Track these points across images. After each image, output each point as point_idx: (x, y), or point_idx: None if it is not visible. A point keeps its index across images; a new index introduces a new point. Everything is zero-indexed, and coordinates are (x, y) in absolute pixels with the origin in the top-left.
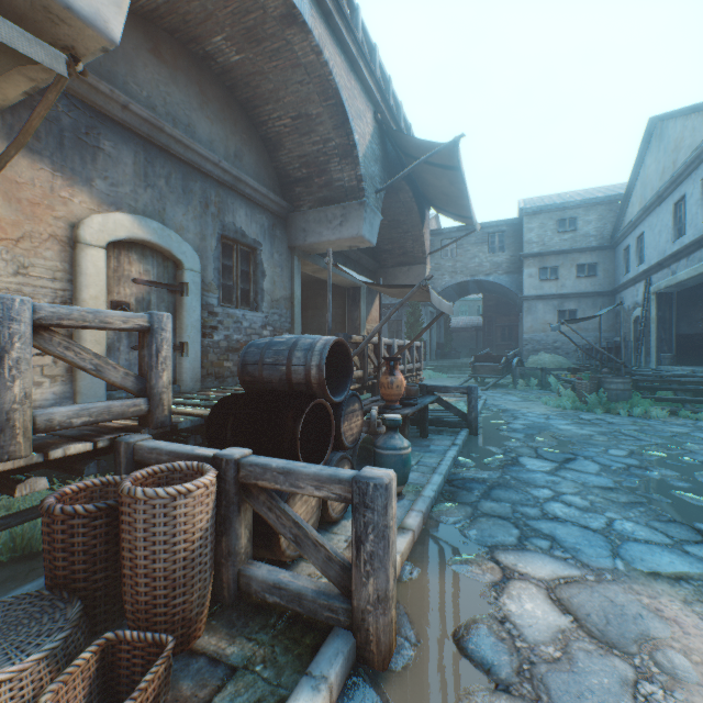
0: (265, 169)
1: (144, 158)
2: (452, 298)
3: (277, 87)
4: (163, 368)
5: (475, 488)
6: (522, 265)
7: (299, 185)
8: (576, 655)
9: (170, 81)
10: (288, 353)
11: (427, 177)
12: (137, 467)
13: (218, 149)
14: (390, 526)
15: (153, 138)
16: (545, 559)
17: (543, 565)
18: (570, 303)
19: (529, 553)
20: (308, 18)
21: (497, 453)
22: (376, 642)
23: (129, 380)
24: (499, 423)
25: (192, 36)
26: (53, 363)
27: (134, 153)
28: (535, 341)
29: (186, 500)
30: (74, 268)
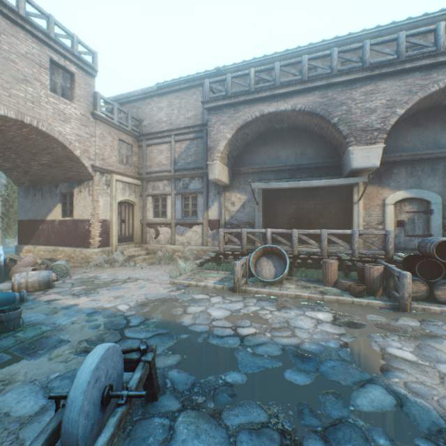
0: None
1: (409, 167)
2: None
3: None
4: (389, 244)
5: None
6: None
7: None
8: None
9: (423, 131)
10: (426, 243)
11: None
12: None
13: None
14: (405, 283)
15: (413, 159)
16: None
17: None
18: None
19: None
20: None
21: None
22: (400, 305)
23: (379, 246)
24: None
25: (432, 108)
26: (377, 239)
27: (405, 168)
28: None
29: (372, 268)
30: (383, 212)
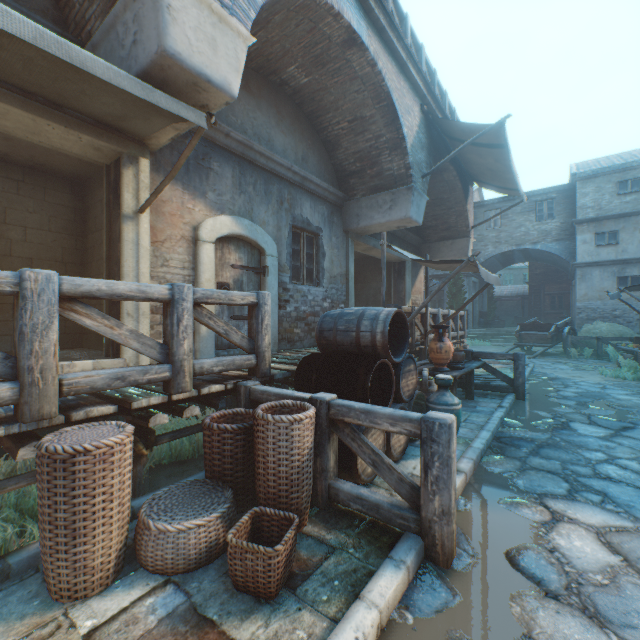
0: (325, 167)
1: (239, 172)
2: (495, 267)
3: (337, 98)
4: (265, 333)
5: (522, 445)
6: (574, 231)
7: (353, 177)
8: (623, 585)
9: (256, 108)
10: (357, 321)
11: (471, 156)
12: (252, 404)
13: (289, 156)
14: (452, 458)
15: (245, 155)
16: (595, 510)
17: (593, 514)
18: (633, 269)
19: (579, 503)
20: (365, 38)
21: (545, 417)
22: (440, 545)
23: (244, 341)
24: (547, 390)
25: (272, 70)
26: None
27: (232, 168)
28: (590, 309)
29: (299, 425)
30: (195, 259)
